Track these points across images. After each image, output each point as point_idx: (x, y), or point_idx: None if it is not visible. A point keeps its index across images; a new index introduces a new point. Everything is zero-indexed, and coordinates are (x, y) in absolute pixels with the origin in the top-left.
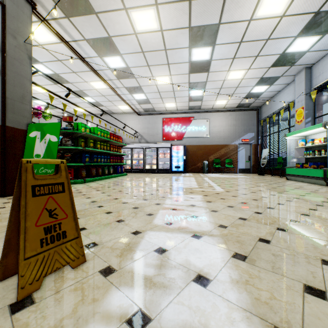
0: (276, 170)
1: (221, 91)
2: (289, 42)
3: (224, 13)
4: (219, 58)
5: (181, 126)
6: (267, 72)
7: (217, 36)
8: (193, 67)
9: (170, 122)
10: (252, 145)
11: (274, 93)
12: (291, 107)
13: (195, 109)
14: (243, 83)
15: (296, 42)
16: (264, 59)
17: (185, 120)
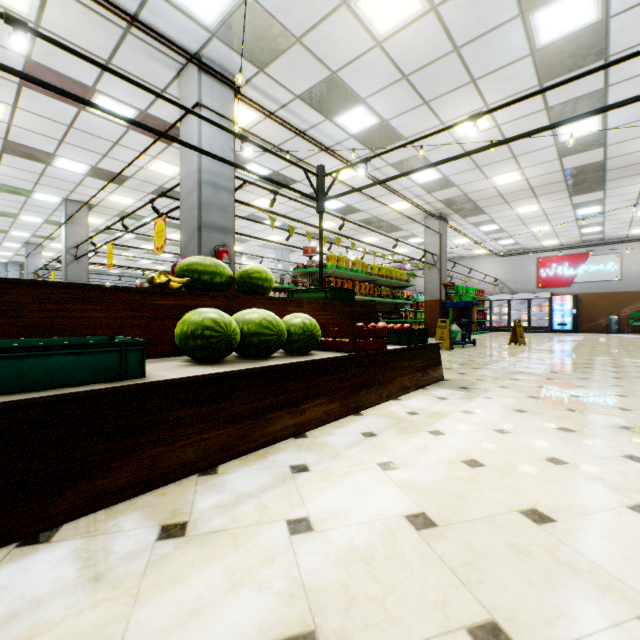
0: None
1: (633, 224)
2: None
3: (607, 194)
4: (614, 208)
5: (568, 267)
6: None
7: (604, 201)
8: (581, 217)
9: (550, 263)
10: None
11: None
12: None
13: (593, 241)
14: None
15: None
16: None
17: (575, 258)
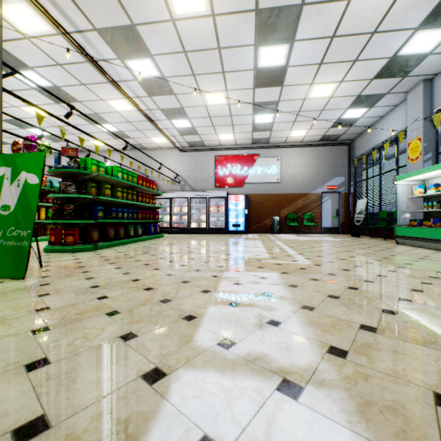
0: (377, 230)
1: (299, 117)
2: (405, 37)
3: None
4: (298, 64)
5: (242, 168)
6: (368, 86)
7: (298, 25)
8: (261, 78)
9: (226, 162)
10: (342, 194)
11: (374, 119)
12: (402, 138)
13: (260, 144)
14: (332, 104)
15: (415, 38)
16: (365, 65)
17: (247, 159)
